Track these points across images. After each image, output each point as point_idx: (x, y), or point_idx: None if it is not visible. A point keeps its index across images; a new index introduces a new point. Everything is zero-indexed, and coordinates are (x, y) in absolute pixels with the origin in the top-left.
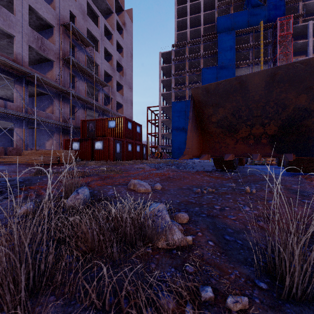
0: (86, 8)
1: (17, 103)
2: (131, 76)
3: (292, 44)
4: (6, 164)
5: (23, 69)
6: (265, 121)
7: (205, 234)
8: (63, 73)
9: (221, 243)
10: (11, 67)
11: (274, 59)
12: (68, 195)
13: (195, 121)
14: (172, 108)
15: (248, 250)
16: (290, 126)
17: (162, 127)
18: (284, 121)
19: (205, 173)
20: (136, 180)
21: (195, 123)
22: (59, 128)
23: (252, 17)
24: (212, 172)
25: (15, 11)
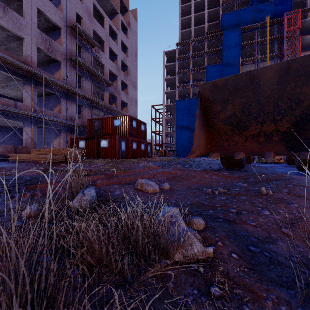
0: (92, 9)
1: (27, 103)
2: (135, 75)
3: (299, 40)
4: (15, 161)
5: (32, 70)
6: (277, 117)
7: (226, 244)
8: (70, 73)
9: (246, 255)
10: (20, 69)
11: (281, 55)
12: (74, 195)
13: (202, 118)
14: (176, 106)
15: (279, 265)
16: (305, 122)
17: (166, 125)
18: (298, 117)
19: (213, 172)
20: (143, 180)
21: (202, 121)
22: (66, 127)
23: (258, 13)
24: (220, 171)
25: (25, 14)
